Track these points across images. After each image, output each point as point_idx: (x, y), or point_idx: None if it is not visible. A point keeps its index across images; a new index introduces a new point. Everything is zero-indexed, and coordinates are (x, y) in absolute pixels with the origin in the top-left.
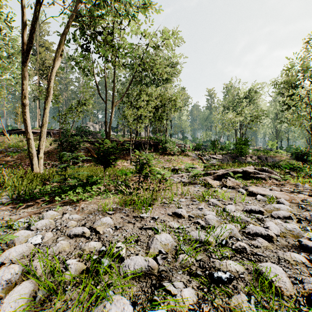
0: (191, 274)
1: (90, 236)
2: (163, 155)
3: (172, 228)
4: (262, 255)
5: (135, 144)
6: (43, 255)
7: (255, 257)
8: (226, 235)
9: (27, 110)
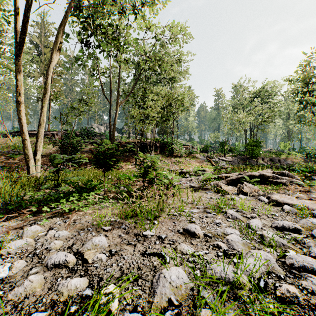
0: None
1: (75, 266)
2: (169, 157)
3: (184, 254)
4: None
5: (141, 146)
6: (0, 302)
7: None
8: (262, 269)
9: (22, 108)
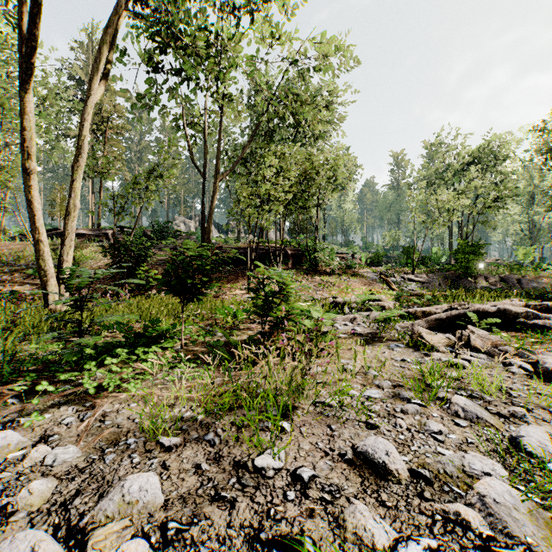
0: None
1: None
2: (310, 275)
3: (368, 548)
4: None
5: (258, 254)
6: None
7: None
8: None
9: (34, 182)
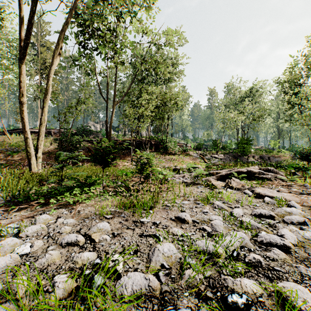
0: (200, 296)
1: (84, 244)
2: (164, 155)
3: (175, 235)
4: (281, 270)
5: (136, 143)
6: (29, 269)
7: (273, 273)
8: (237, 244)
9: (24, 108)
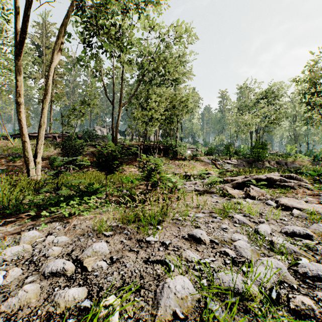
0: None
1: (73, 274)
2: (173, 160)
3: (190, 262)
4: None
5: (144, 148)
6: None
7: None
8: (273, 279)
9: (22, 110)
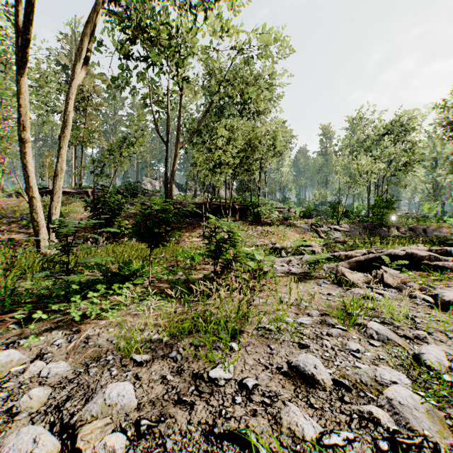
0: None
1: None
2: (254, 225)
3: (299, 440)
4: None
5: (211, 208)
6: None
7: None
8: None
9: (28, 150)
